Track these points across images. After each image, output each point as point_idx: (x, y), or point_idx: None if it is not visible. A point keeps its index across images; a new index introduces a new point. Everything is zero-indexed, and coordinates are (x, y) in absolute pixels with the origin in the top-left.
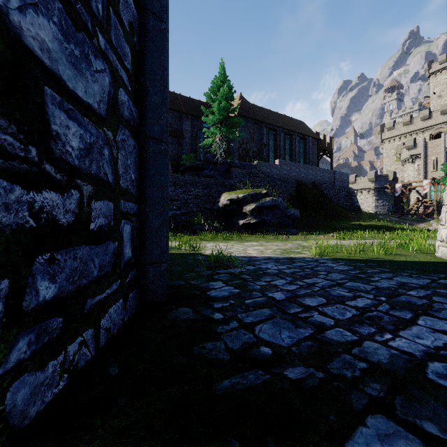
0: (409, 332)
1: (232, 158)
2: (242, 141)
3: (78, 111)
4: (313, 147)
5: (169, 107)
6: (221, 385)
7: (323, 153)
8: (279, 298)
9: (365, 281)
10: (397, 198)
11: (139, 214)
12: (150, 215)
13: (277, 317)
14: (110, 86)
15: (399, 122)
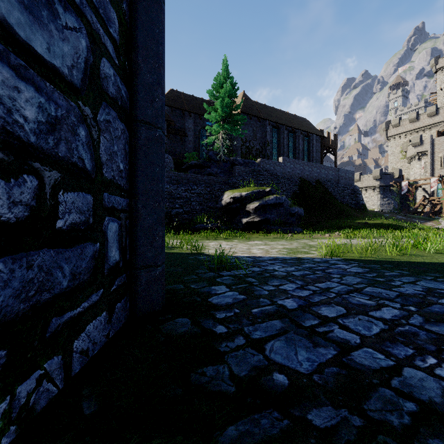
0: None
1: (235, 156)
2: (245, 139)
3: (36, 71)
4: (317, 145)
5: (172, 106)
6: (225, 436)
7: (327, 151)
8: (290, 307)
9: (386, 286)
10: (402, 196)
11: (129, 211)
12: (142, 211)
13: (291, 331)
14: (88, 51)
15: (404, 119)
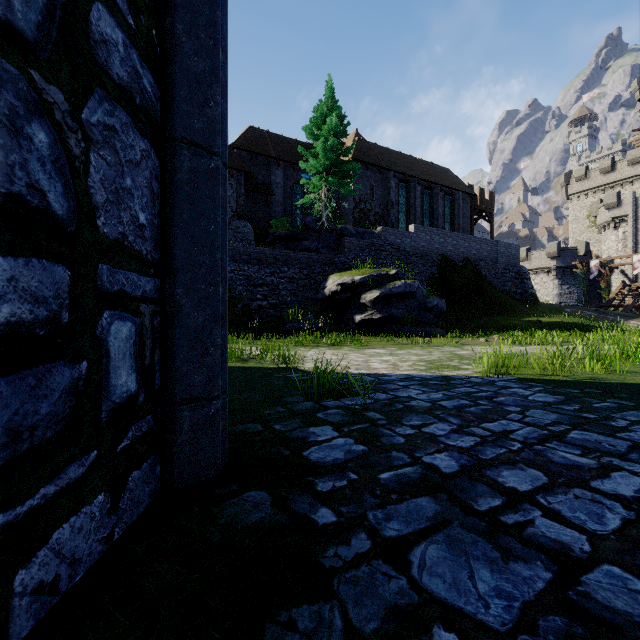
0: None
1: (345, 224)
2: (358, 198)
3: None
4: (464, 207)
5: (251, 150)
6: None
7: (479, 215)
8: (446, 469)
9: (604, 430)
10: (590, 281)
11: (161, 300)
12: (185, 301)
13: (454, 522)
14: None
15: (593, 169)
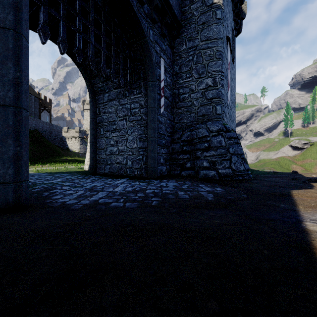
0: (55, 180)
1: None
2: None
3: None
4: (36, 103)
5: None
6: None
7: (44, 108)
8: None
9: (51, 176)
10: None
11: None
12: None
13: None
14: None
15: None
